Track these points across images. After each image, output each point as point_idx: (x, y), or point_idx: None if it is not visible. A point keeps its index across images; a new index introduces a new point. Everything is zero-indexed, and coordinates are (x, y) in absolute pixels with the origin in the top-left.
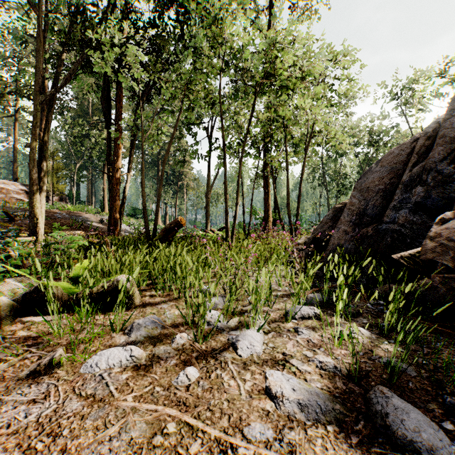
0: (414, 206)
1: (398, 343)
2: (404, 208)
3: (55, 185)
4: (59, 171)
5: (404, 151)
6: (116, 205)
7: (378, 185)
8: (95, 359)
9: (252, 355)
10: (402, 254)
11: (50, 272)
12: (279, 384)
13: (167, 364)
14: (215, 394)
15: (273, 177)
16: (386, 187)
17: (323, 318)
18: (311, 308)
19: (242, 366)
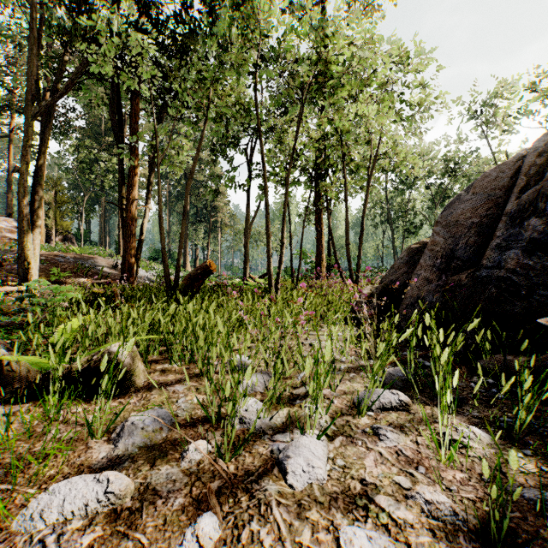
0: (528, 245)
1: None
2: (514, 248)
3: (58, 221)
4: (63, 205)
5: (504, 172)
6: (132, 245)
7: (470, 218)
8: (42, 501)
9: (310, 486)
10: None
11: None
12: None
13: (167, 507)
14: None
15: (328, 211)
16: (481, 220)
17: (413, 408)
18: (394, 392)
19: (294, 510)
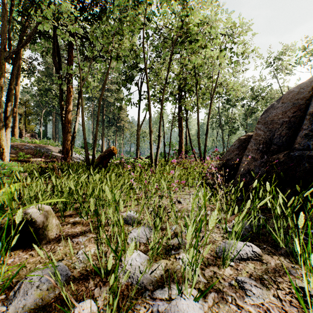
0: None
1: None
2: None
3: (26, 125)
4: (30, 115)
5: (303, 88)
6: (68, 138)
7: (281, 119)
8: None
9: None
10: None
11: None
12: None
13: None
14: None
15: (186, 117)
16: (289, 119)
17: (264, 258)
18: (248, 244)
19: None
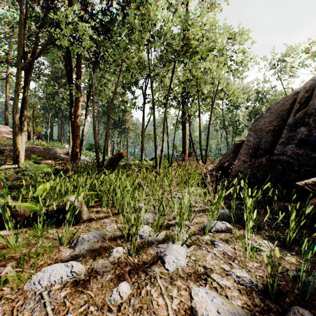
0: (299, 142)
1: (306, 260)
2: (291, 144)
3: (34, 128)
4: (37, 118)
5: (287, 101)
6: (77, 142)
7: (268, 127)
8: (39, 276)
9: (177, 269)
10: (306, 182)
11: (9, 196)
12: (204, 305)
13: (103, 279)
14: (145, 315)
15: (189, 122)
16: (274, 128)
17: (233, 231)
18: (223, 222)
19: (169, 281)
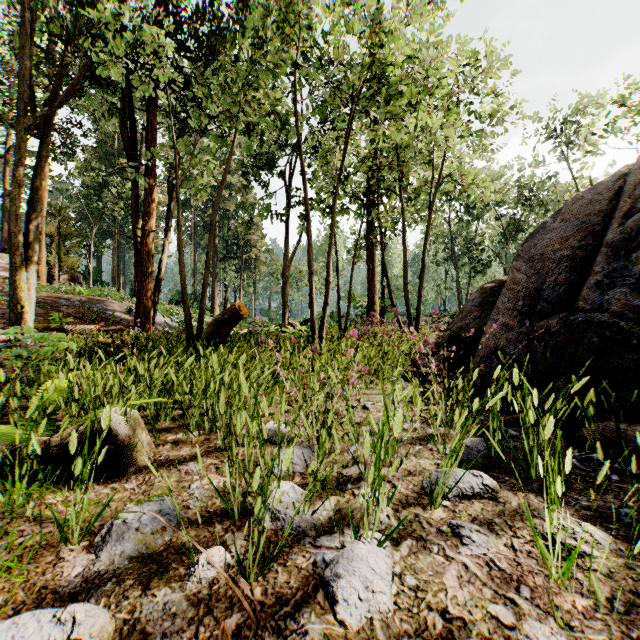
0: (638, 282)
1: None
2: (619, 286)
3: (62, 258)
4: (68, 238)
5: (601, 194)
6: (148, 286)
7: (559, 251)
8: None
9: (370, 622)
10: None
11: None
12: None
13: None
14: None
15: (382, 244)
16: (573, 253)
17: (501, 495)
18: (476, 474)
19: None
